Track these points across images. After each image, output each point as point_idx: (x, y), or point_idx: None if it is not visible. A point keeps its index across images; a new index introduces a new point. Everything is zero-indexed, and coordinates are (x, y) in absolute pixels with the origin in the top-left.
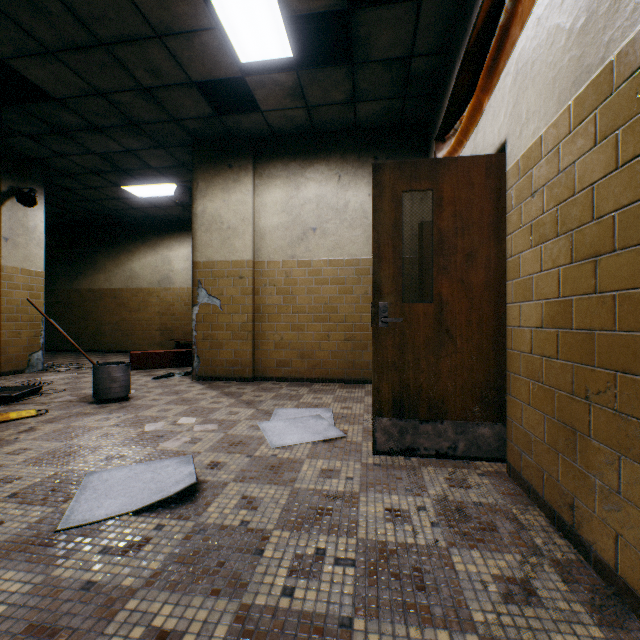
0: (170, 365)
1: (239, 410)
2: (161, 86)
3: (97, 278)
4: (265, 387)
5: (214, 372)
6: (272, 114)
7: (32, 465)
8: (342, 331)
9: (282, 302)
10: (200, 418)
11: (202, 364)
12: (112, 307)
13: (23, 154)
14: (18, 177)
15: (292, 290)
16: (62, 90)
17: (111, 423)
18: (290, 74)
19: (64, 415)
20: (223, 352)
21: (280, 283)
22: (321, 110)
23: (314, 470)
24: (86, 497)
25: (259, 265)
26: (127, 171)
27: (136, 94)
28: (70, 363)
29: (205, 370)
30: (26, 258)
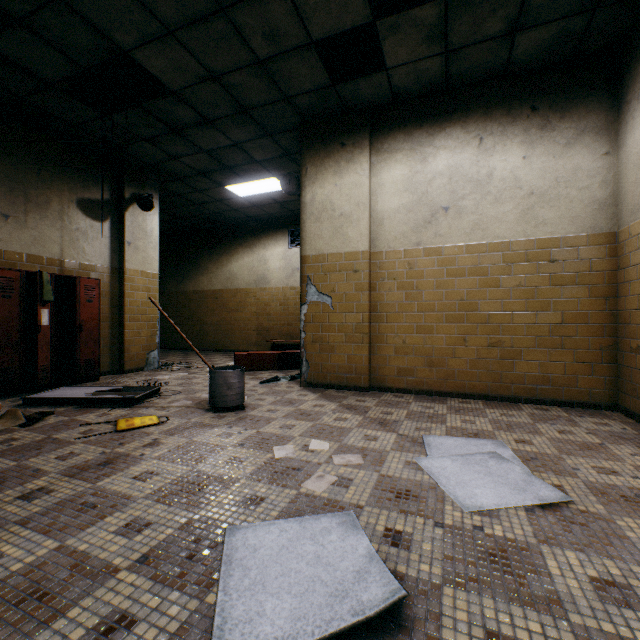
0: (272, 367)
1: (375, 433)
2: (277, 55)
3: (200, 280)
4: (388, 400)
5: (324, 379)
6: (398, 71)
7: (160, 502)
8: (484, 334)
9: (404, 299)
10: (333, 442)
11: (311, 369)
12: (213, 308)
13: (142, 161)
14: (138, 184)
15: (417, 284)
16: (179, 80)
17: (234, 441)
18: (435, 4)
19: (184, 425)
20: (334, 356)
21: (401, 276)
22: (464, 53)
23: (575, 577)
24: (236, 584)
25: (375, 256)
26: (231, 168)
27: (249, 71)
28: (180, 362)
29: (314, 376)
30: (145, 261)
